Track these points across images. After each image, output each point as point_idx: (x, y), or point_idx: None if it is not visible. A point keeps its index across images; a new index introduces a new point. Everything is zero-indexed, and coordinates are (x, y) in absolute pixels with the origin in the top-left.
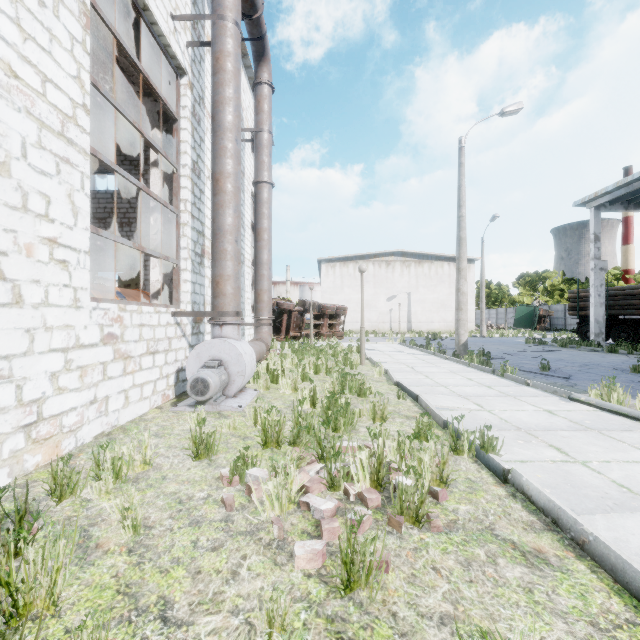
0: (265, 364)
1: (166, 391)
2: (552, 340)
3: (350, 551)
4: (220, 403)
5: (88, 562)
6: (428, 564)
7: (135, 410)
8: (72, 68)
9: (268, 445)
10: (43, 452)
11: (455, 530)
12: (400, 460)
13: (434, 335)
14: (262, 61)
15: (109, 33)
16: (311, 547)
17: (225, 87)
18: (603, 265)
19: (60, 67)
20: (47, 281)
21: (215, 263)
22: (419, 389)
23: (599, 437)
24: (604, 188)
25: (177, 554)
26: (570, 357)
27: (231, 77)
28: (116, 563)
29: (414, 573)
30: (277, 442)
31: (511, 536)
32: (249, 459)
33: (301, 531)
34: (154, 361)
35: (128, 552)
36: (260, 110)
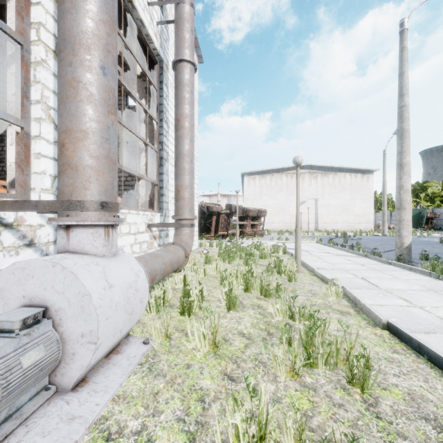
0: (182, 275)
1: None
2: None
3: None
4: (7, 437)
5: None
6: None
7: None
8: None
9: None
10: None
11: None
12: None
13: (344, 234)
14: None
15: None
16: None
17: None
18: None
19: None
20: None
21: (58, 108)
22: None
23: None
24: None
25: None
26: None
27: None
28: None
29: None
30: None
31: None
32: None
33: None
34: None
35: None
36: None
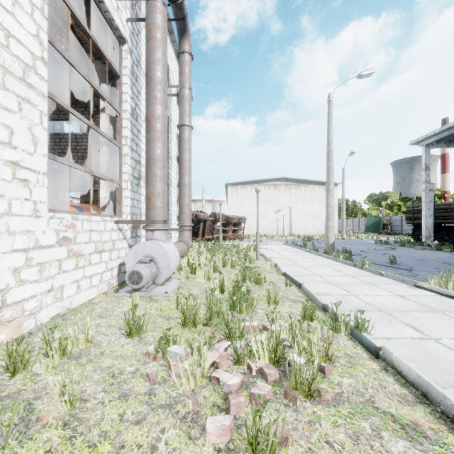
0: (186, 259)
1: (110, 280)
2: (394, 241)
3: (255, 429)
4: (151, 290)
5: (27, 436)
6: (322, 438)
7: (85, 296)
8: (32, 28)
9: (186, 325)
10: (7, 332)
11: (341, 403)
12: (292, 339)
13: (309, 238)
14: (184, 36)
15: (65, 6)
16: (220, 423)
17: (155, 51)
18: (431, 187)
19: (22, 26)
20: (10, 195)
21: (148, 184)
22: (301, 278)
23: (444, 317)
24: (432, 131)
25: (105, 428)
26: (409, 254)
27: (160, 43)
28: (51, 437)
29: (311, 447)
30: (194, 322)
31: (389, 409)
32: (171, 338)
33: (212, 404)
34: (101, 258)
35: (63, 426)
36: (183, 72)
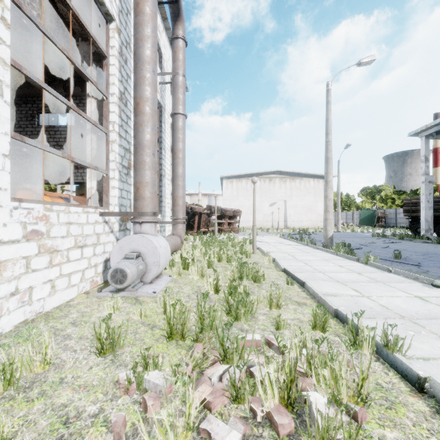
0: (179, 253)
1: (94, 278)
2: (392, 234)
3: None
4: (137, 289)
5: None
6: None
7: (62, 297)
8: None
9: (173, 337)
10: None
11: None
12: (307, 365)
13: (304, 230)
14: (178, 21)
15: None
16: None
17: (144, 27)
18: (431, 179)
19: None
20: None
21: (136, 172)
22: (302, 275)
23: None
24: (433, 121)
25: None
26: (410, 247)
27: (149, 19)
28: None
29: None
30: (182, 334)
31: None
32: (150, 360)
33: None
34: (82, 253)
35: None
36: (176, 59)
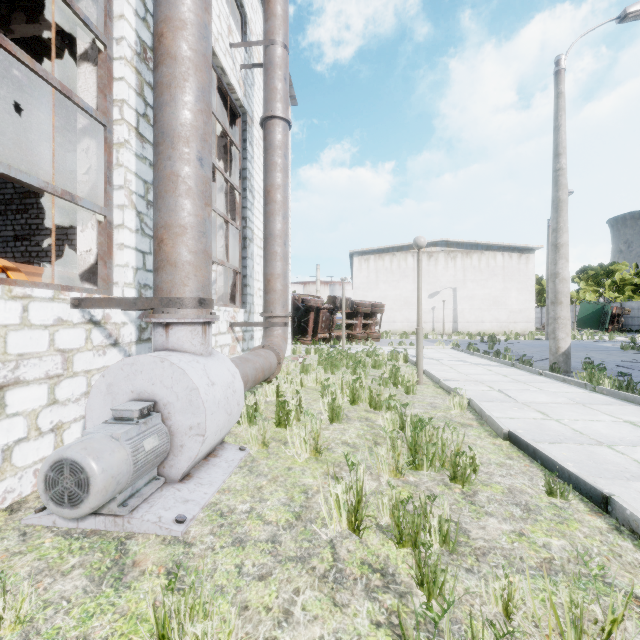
0: (274, 385)
1: None
2: None
3: None
4: (136, 509)
5: None
6: None
7: None
8: None
9: None
10: None
11: None
12: None
13: (491, 337)
14: None
15: None
16: None
17: None
18: None
19: None
20: None
21: (156, 202)
22: (563, 454)
23: None
24: None
25: None
26: None
27: None
28: None
29: None
30: None
31: None
32: None
33: None
34: (3, 404)
35: None
36: (270, 14)
